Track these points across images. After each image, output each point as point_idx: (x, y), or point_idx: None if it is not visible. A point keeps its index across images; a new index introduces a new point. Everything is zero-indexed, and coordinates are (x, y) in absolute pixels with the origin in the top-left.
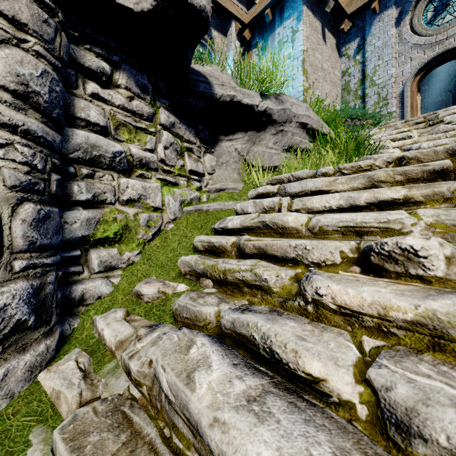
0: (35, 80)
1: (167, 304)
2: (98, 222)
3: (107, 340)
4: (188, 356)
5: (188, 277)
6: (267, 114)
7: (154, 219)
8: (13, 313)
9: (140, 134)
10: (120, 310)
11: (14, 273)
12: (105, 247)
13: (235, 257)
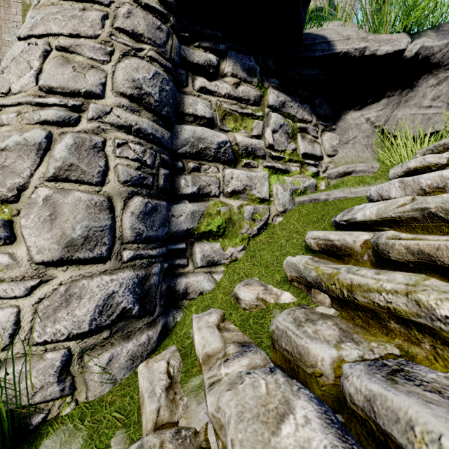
0: (148, 83)
1: (266, 317)
2: (202, 215)
3: (196, 347)
4: (276, 440)
5: (295, 285)
6: (421, 58)
7: (259, 211)
8: (120, 301)
9: (246, 120)
10: (215, 312)
11: (123, 262)
12: (209, 241)
13: (369, 264)
